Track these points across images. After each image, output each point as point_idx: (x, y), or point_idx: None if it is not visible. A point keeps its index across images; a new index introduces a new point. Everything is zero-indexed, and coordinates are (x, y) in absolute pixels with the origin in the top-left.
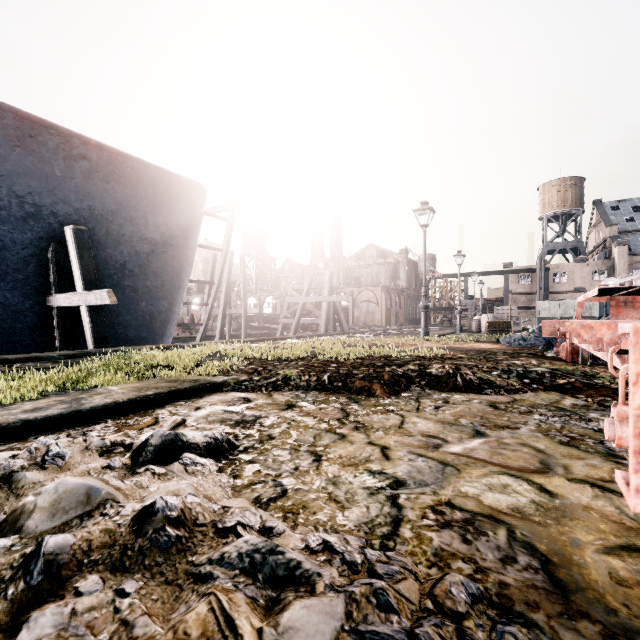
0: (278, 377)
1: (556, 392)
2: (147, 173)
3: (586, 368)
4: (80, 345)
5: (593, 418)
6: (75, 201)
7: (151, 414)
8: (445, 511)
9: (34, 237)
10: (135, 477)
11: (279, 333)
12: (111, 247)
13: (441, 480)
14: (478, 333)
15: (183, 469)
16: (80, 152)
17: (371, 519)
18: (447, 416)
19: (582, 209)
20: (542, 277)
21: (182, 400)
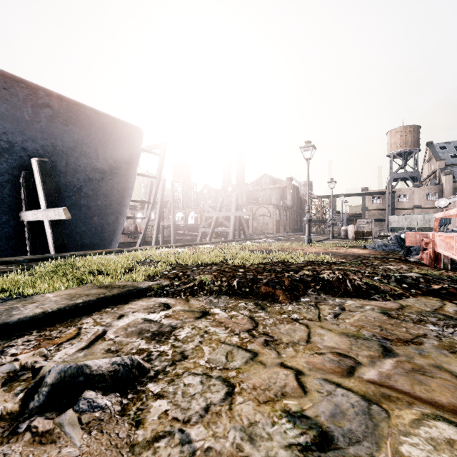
0: (195, 282)
1: (434, 297)
2: (97, 118)
3: (449, 273)
4: (47, 249)
5: None
6: (41, 139)
7: (76, 324)
8: None
9: (8, 167)
10: (9, 442)
11: (199, 239)
12: (70, 175)
13: (372, 431)
14: (346, 239)
15: (76, 419)
16: (44, 101)
17: None
18: (348, 326)
19: (418, 148)
20: (390, 198)
21: (109, 306)
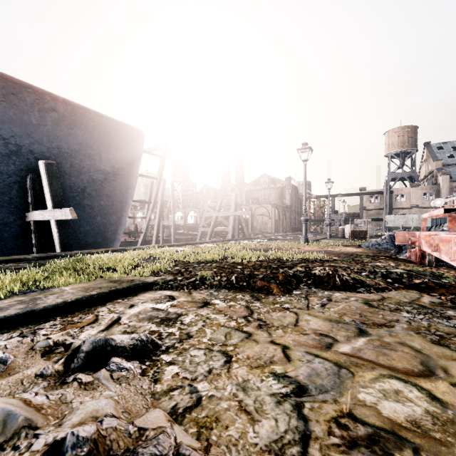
0: (196, 277)
1: (414, 290)
2: (101, 122)
3: (433, 269)
4: (52, 248)
5: (451, 316)
6: (47, 142)
7: (93, 312)
8: (349, 425)
9: (16, 169)
10: (63, 388)
11: (198, 238)
12: (74, 176)
13: (339, 385)
14: (343, 238)
15: (109, 376)
16: (50, 106)
17: (280, 436)
18: (332, 314)
19: (416, 149)
20: (387, 197)
21: (120, 298)
